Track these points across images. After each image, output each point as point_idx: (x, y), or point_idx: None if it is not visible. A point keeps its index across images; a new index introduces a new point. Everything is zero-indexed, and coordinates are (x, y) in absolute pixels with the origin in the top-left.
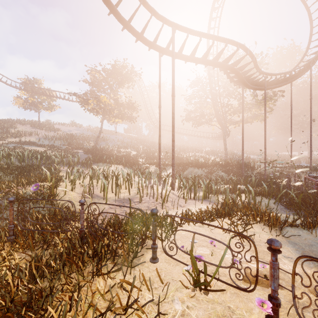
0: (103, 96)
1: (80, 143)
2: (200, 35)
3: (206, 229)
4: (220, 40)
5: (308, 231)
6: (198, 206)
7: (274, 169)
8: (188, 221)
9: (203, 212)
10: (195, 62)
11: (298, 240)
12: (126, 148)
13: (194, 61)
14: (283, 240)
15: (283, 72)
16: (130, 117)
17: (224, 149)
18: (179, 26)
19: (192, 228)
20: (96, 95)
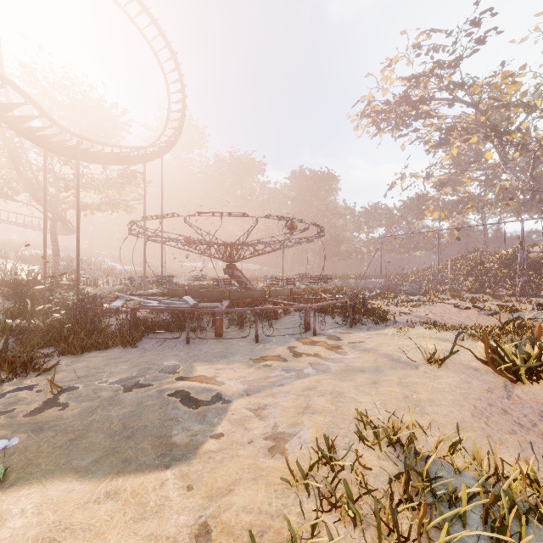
0: None
1: None
2: None
3: None
4: None
5: None
6: None
7: (119, 287)
8: None
9: None
10: None
11: None
12: None
13: None
14: None
15: (118, 146)
16: None
17: (54, 254)
18: None
19: None
20: None
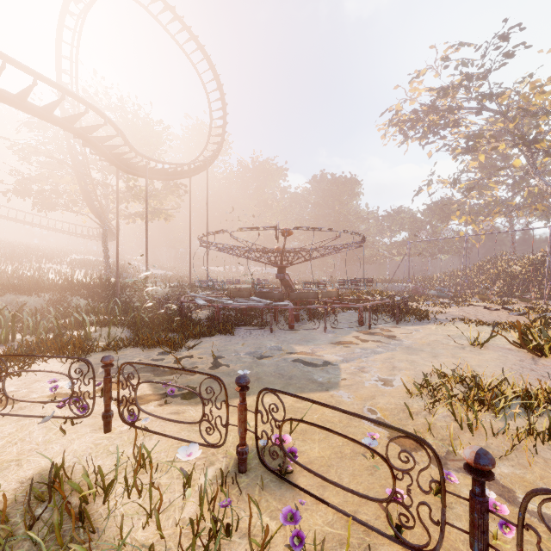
0: None
1: None
2: (4, 58)
3: None
4: (51, 85)
5: (117, 352)
6: None
7: (170, 290)
8: None
9: None
10: None
11: (94, 362)
12: None
13: None
14: (75, 366)
15: (174, 163)
16: None
17: (105, 259)
18: None
19: None
20: None
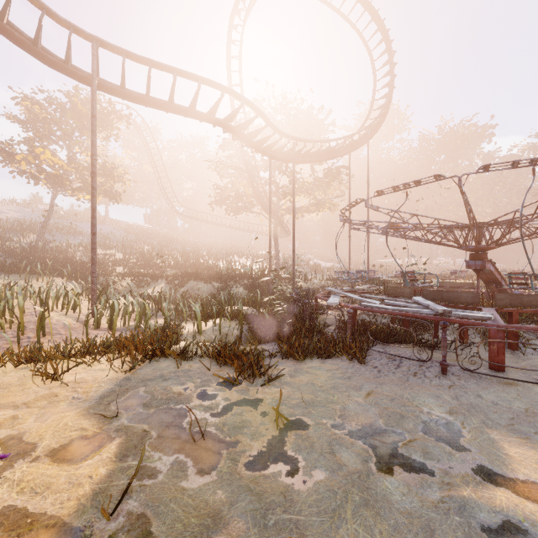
0: (42, 150)
1: (9, 237)
2: (149, 63)
3: (26, 371)
4: (189, 78)
5: (187, 362)
6: (98, 339)
7: (326, 282)
8: (17, 362)
9: (59, 346)
10: (153, 107)
11: (145, 375)
12: (108, 249)
13: (150, 105)
14: (121, 377)
15: (326, 140)
16: (110, 191)
17: (275, 253)
18: (104, 43)
19: (4, 372)
20: (33, 146)
